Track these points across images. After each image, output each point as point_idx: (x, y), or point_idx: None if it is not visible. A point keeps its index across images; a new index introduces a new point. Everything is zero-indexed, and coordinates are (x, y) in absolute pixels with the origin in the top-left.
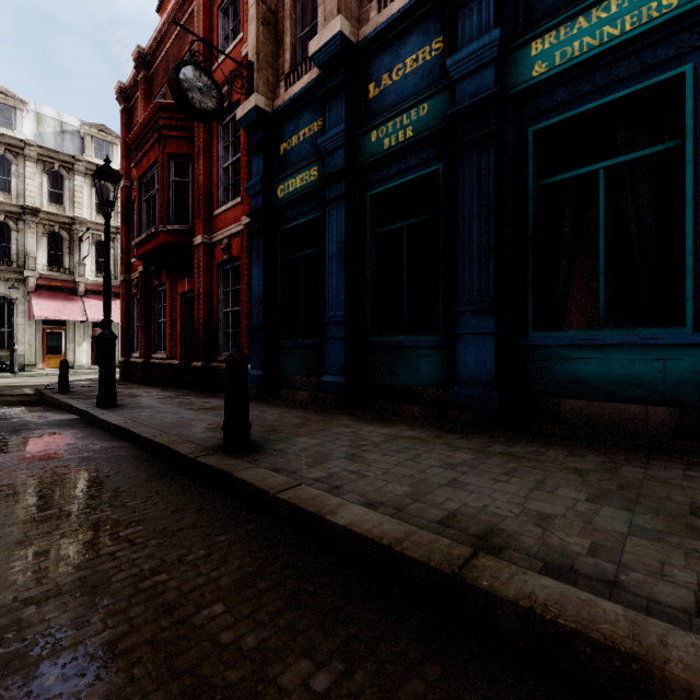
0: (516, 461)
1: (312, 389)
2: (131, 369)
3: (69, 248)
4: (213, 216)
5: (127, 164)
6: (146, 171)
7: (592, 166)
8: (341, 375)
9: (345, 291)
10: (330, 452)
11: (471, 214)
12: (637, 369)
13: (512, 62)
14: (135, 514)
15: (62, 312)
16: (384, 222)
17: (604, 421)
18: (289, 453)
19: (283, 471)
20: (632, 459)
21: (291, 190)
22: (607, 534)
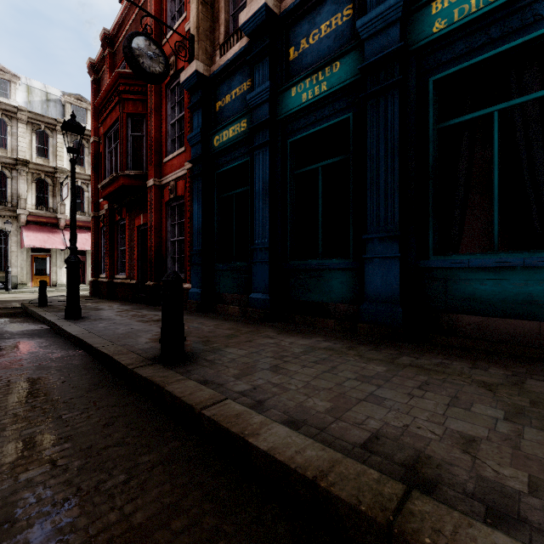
0: (426, 373)
1: (242, 304)
2: (99, 287)
3: (52, 192)
4: (163, 163)
5: (96, 124)
6: (109, 127)
7: (487, 109)
8: (266, 293)
9: (269, 222)
10: (256, 363)
11: (378, 154)
12: (530, 288)
13: (414, 21)
14: (67, 428)
15: (47, 242)
16: (302, 165)
17: (499, 335)
18: (218, 364)
19: (211, 384)
20: (533, 372)
21: (225, 140)
22: (541, 464)
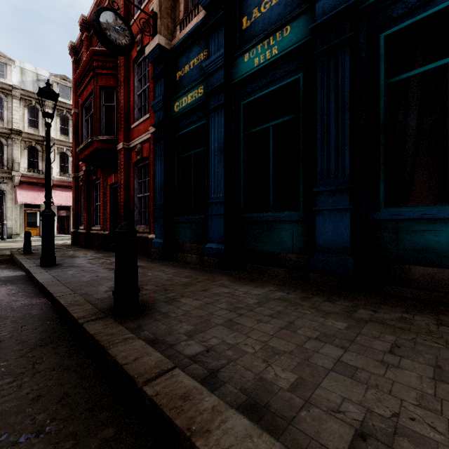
0: (391, 331)
1: (199, 253)
2: (79, 237)
3: (42, 157)
4: (131, 128)
5: (76, 98)
6: (85, 99)
7: (441, 61)
8: (221, 243)
9: (224, 178)
10: (210, 316)
11: (329, 110)
12: None
13: None
14: None
15: (37, 199)
16: (254, 125)
17: None
18: (171, 317)
19: (161, 344)
20: None
21: (184, 105)
22: None
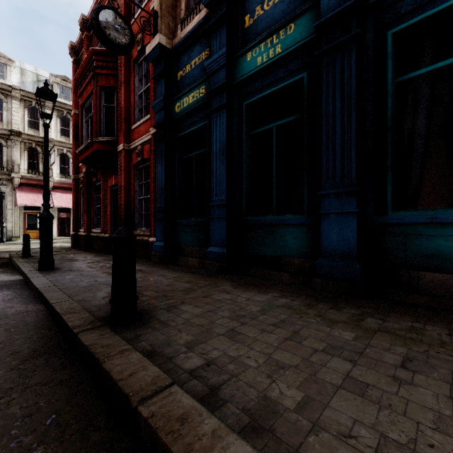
0: (401, 342)
1: (201, 257)
2: (79, 239)
3: (42, 158)
4: (131, 129)
5: (76, 98)
6: (85, 100)
7: (452, 59)
8: (223, 247)
9: (226, 180)
10: (211, 325)
11: (334, 110)
12: None
13: None
14: None
15: (37, 201)
16: (257, 126)
17: None
18: (171, 326)
19: (159, 356)
20: None
21: (185, 106)
22: None
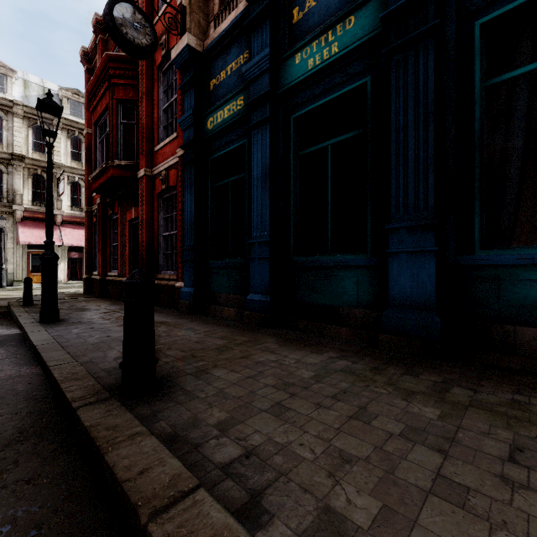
0: (504, 423)
1: (238, 306)
2: (92, 284)
3: None
4: (154, 151)
5: (89, 115)
6: (99, 116)
7: None
8: (266, 294)
9: (269, 212)
10: (251, 397)
11: (406, 123)
12: None
13: None
14: None
15: (43, 238)
16: (307, 145)
17: None
18: (199, 399)
19: (182, 443)
20: None
21: (219, 121)
22: None
